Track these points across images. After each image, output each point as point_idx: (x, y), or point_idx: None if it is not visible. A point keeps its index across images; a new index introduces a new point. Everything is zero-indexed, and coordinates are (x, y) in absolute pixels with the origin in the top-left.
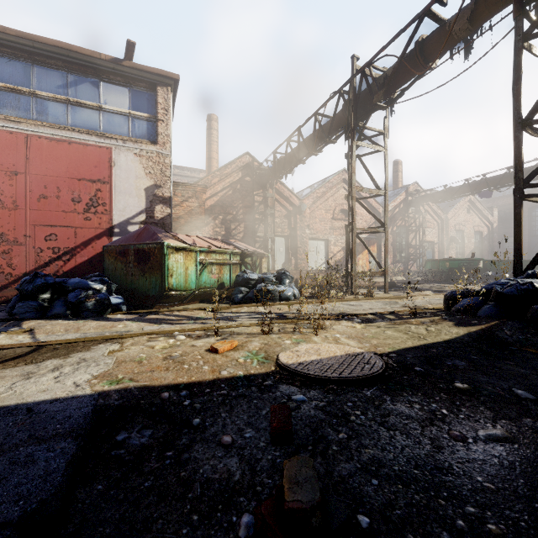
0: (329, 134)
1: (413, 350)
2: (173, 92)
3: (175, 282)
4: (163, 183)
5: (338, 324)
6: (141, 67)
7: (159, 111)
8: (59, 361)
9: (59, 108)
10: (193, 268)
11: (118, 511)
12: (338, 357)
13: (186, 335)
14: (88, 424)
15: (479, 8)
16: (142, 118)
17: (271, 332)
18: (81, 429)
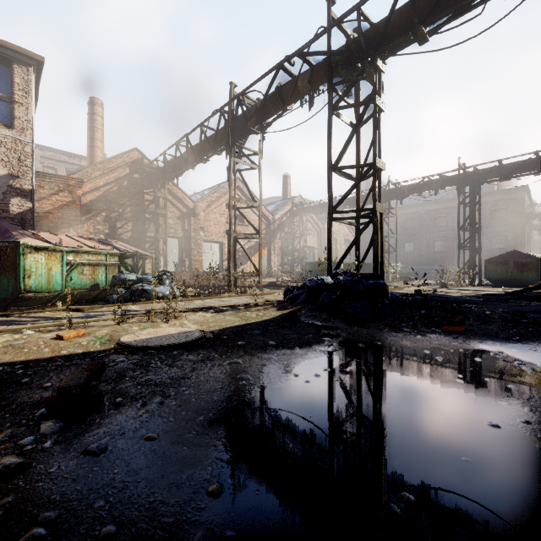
0: (214, 146)
1: (234, 327)
2: (36, 72)
3: (34, 284)
4: (22, 174)
5: (193, 315)
6: None
7: (16, 92)
8: None
9: None
10: (59, 269)
11: None
12: (170, 335)
13: (36, 331)
14: None
15: (314, 75)
16: None
17: (125, 323)
18: None
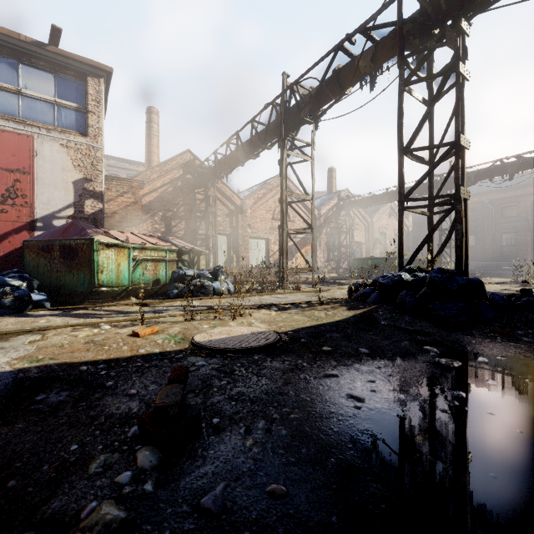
0: (264, 140)
1: (307, 328)
2: (106, 83)
3: (106, 279)
4: (94, 177)
5: (257, 312)
6: (69, 55)
7: (89, 102)
8: None
9: None
10: (126, 264)
11: (36, 436)
12: (243, 335)
13: (111, 325)
14: (9, 389)
15: (378, 52)
16: (70, 107)
17: (193, 320)
18: (3, 392)
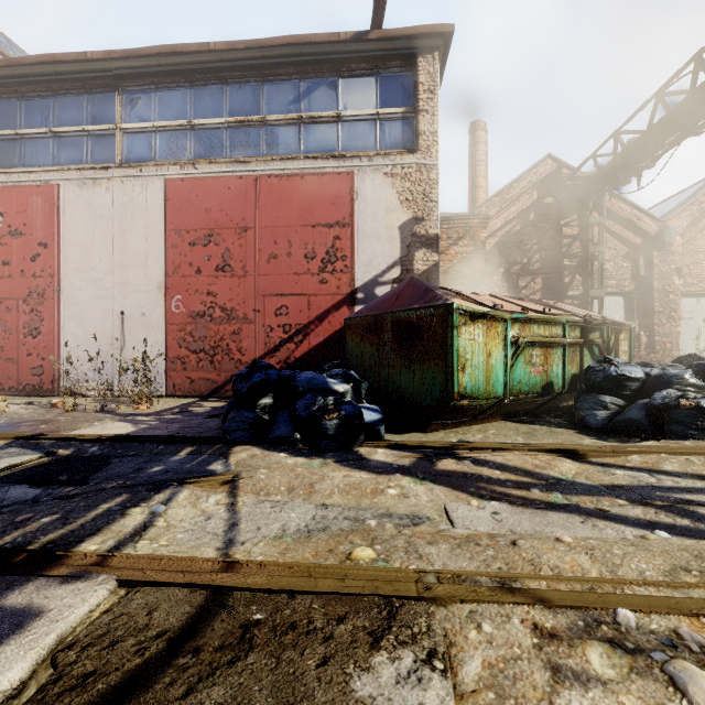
0: None
1: None
2: (440, 63)
3: (468, 382)
4: (426, 213)
5: None
6: (394, 33)
7: (420, 97)
8: None
9: (290, 133)
10: (499, 354)
11: None
12: None
13: (696, 657)
14: None
15: None
16: (394, 116)
17: None
18: None
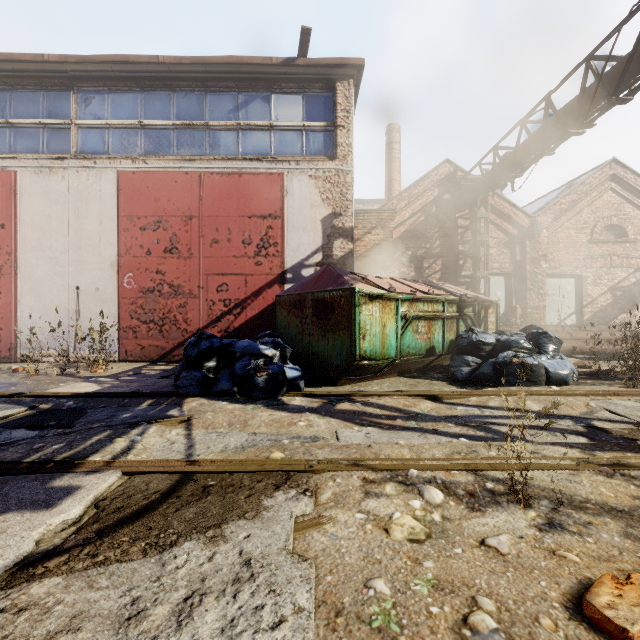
0: (617, 86)
1: None
2: (355, 87)
3: (368, 347)
4: (343, 210)
5: None
6: (317, 61)
7: (338, 114)
8: (201, 552)
9: (230, 137)
10: (392, 325)
11: None
12: None
13: (438, 485)
14: None
15: None
16: (318, 128)
17: None
18: None
